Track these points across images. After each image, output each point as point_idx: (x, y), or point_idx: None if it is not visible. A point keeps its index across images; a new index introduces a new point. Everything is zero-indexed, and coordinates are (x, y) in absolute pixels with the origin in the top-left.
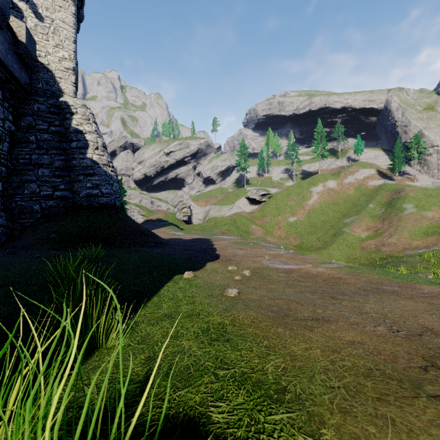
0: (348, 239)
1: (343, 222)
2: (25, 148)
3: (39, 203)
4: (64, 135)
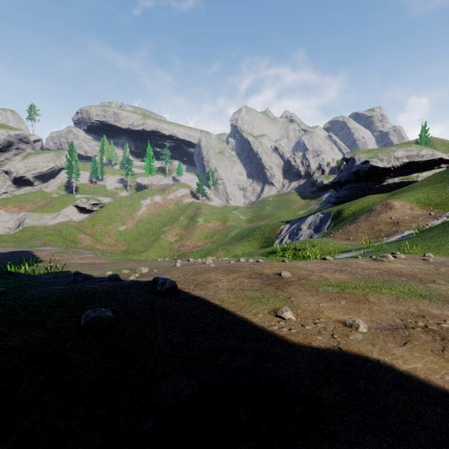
0: (163, 243)
1: (162, 230)
2: None
3: None
4: None
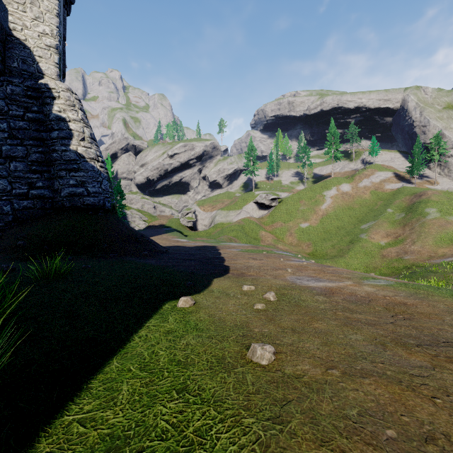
0: (367, 246)
1: (359, 228)
2: None
3: (10, 203)
4: (43, 123)
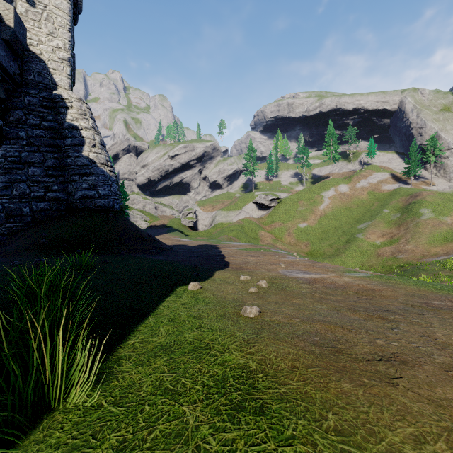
0: (363, 246)
1: (356, 228)
2: (14, 145)
3: (29, 205)
4: (57, 131)
